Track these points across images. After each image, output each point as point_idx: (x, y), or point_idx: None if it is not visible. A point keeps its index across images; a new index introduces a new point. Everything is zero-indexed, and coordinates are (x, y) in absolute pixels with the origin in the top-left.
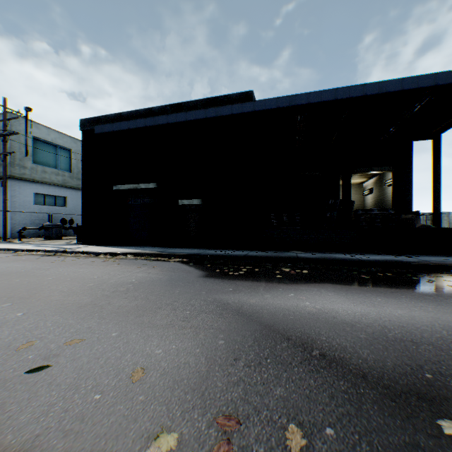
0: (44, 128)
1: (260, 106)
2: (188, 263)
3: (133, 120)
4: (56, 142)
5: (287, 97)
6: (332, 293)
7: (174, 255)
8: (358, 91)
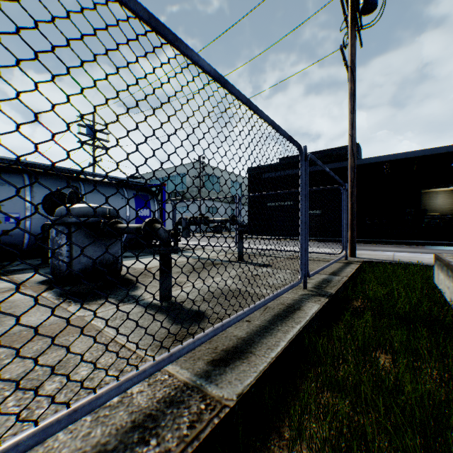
0: (208, 167)
1: (359, 162)
2: (322, 242)
3: (284, 171)
4: (213, 174)
5: (376, 157)
6: (390, 248)
7: (311, 239)
8: (419, 153)
